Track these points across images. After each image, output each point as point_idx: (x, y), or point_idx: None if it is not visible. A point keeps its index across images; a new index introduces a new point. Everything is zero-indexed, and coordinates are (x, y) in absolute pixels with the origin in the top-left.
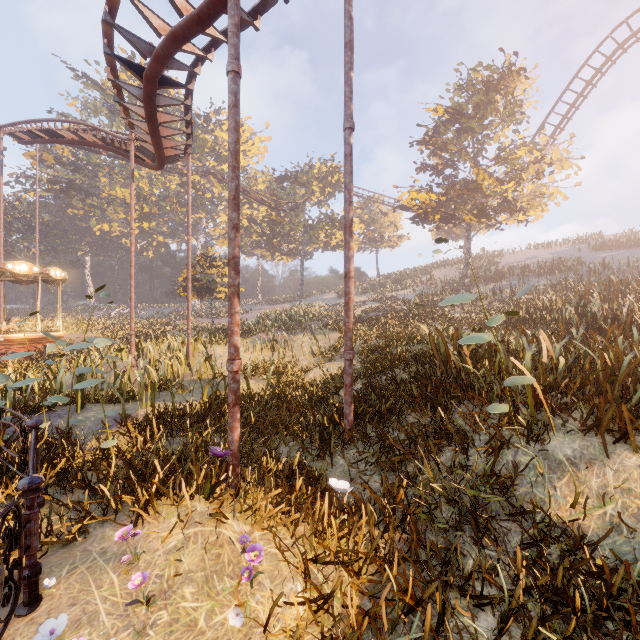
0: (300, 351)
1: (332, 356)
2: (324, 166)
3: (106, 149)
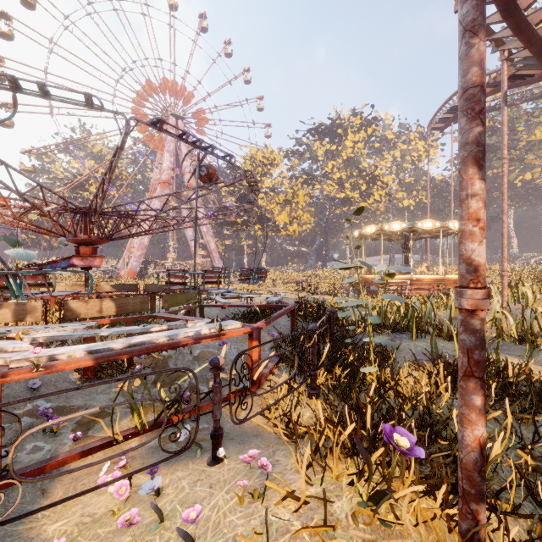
0: None
1: None
2: None
3: (494, 92)
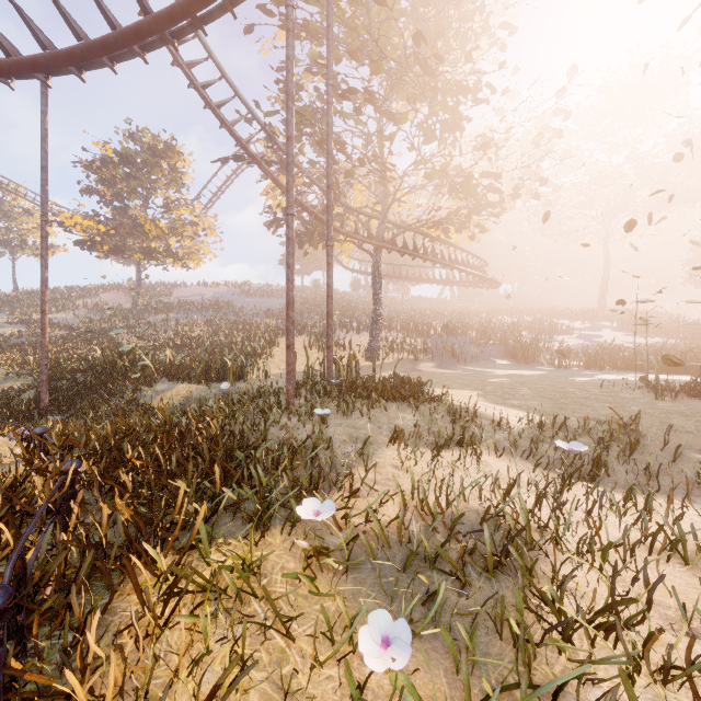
0: None
1: None
2: None
3: None
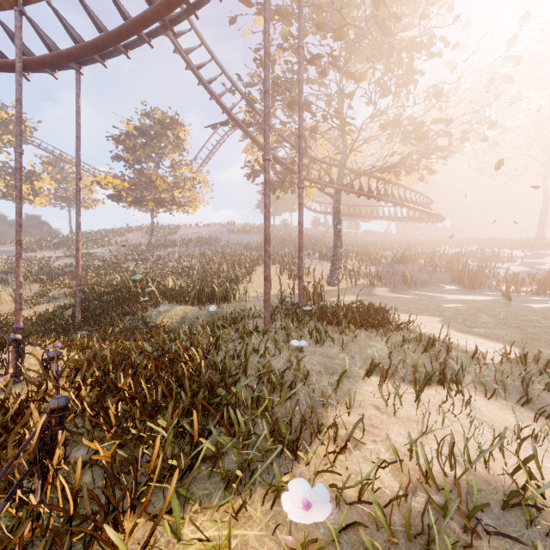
0: None
1: (40, 300)
2: (4, 112)
3: None
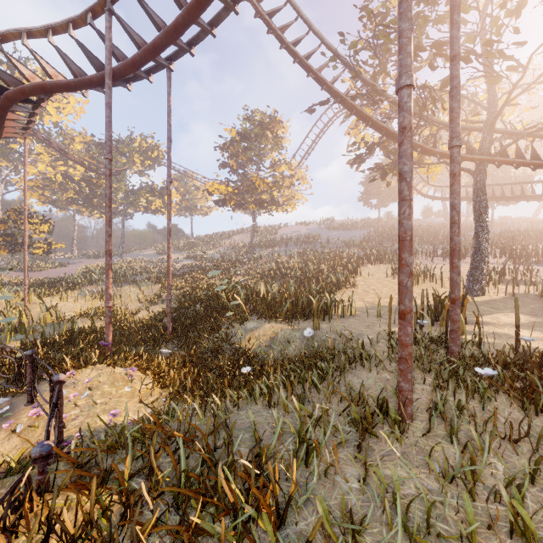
0: (127, 299)
1: (155, 301)
2: (145, 142)
3: None
